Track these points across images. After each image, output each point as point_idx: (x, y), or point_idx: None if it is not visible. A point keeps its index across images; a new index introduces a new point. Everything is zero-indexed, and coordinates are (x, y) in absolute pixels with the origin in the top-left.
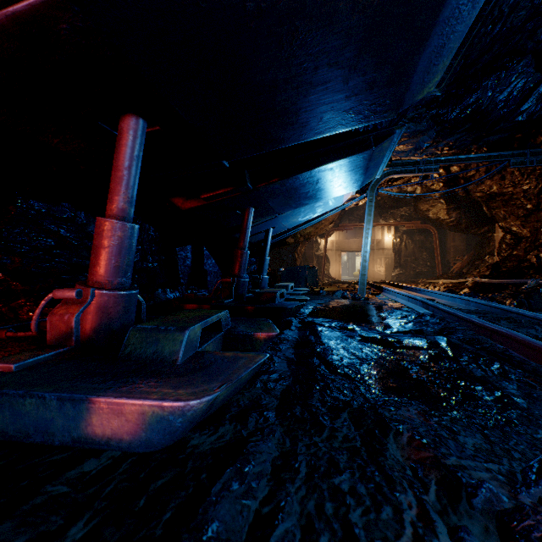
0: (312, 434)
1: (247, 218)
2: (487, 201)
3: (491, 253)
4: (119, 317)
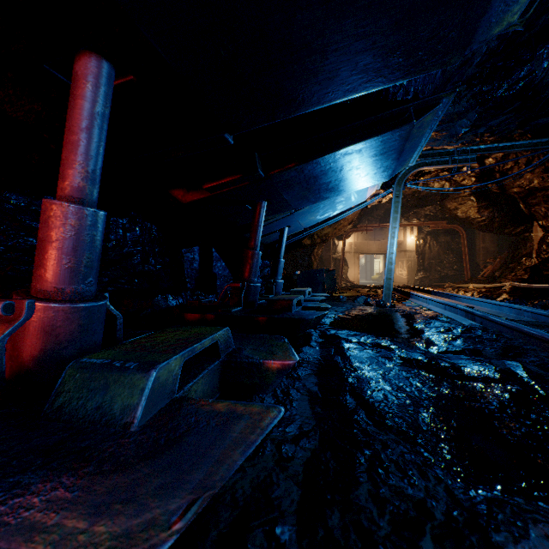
0: None
1: (259, 214)
2: (525, 197)
3: (529, 255)
4: (74, 339)
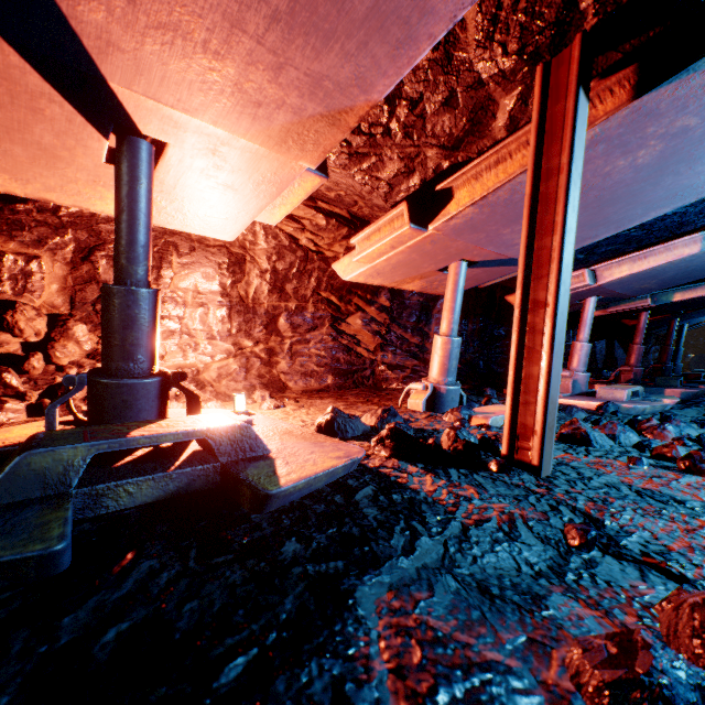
0: None
1: (672, 326)
2: None
3: None
4: (639, 377)
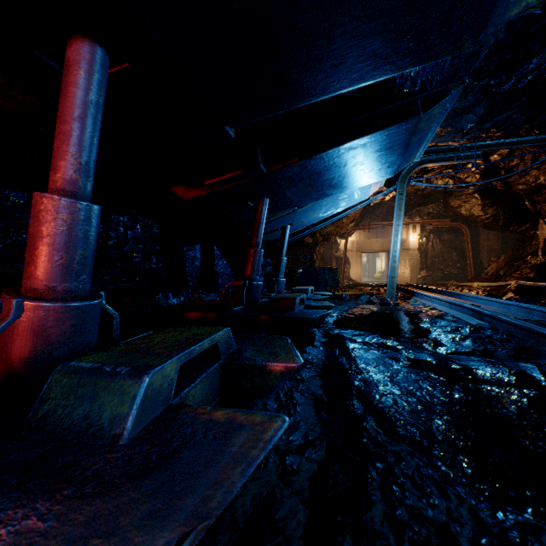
0: None
1: (261, 211)
2: (531, 194)
3: (534, 253)
4: (66, 340)
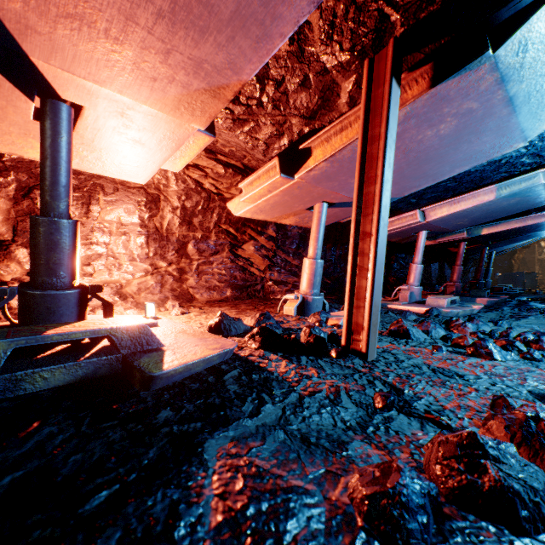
0: (520, 308)
1: (484, 253)
2: None
3: None
4: (459, 289)
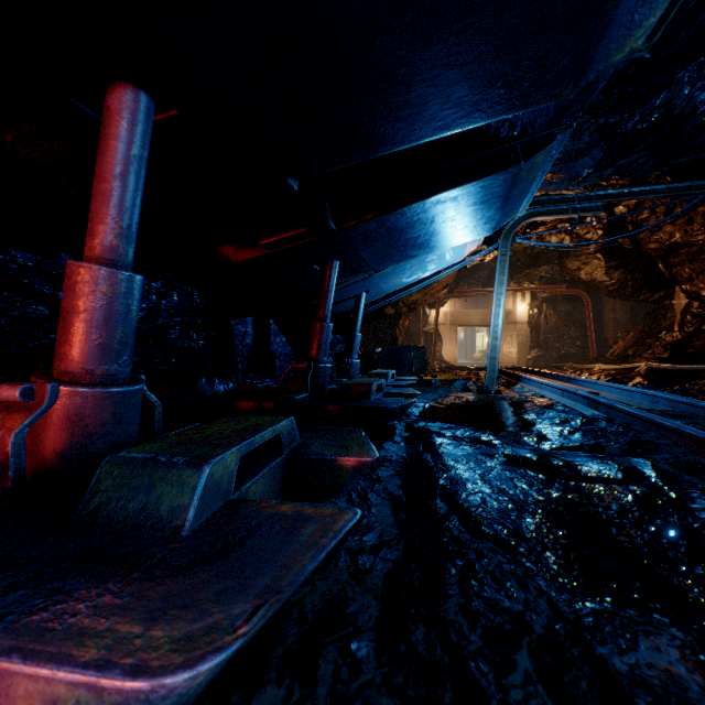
0: None
1: (329, 276)
2: (665, 254)
3: (669, 328)
4: (105, 431)
